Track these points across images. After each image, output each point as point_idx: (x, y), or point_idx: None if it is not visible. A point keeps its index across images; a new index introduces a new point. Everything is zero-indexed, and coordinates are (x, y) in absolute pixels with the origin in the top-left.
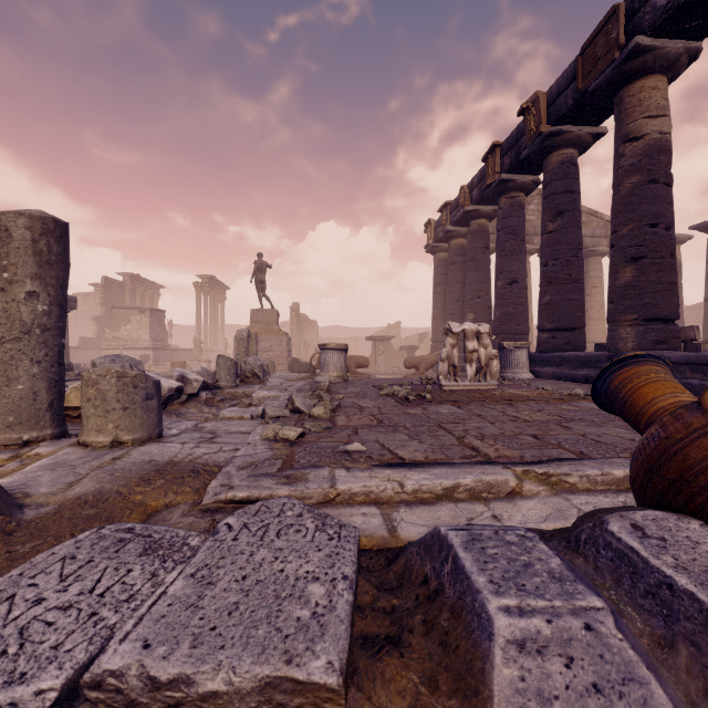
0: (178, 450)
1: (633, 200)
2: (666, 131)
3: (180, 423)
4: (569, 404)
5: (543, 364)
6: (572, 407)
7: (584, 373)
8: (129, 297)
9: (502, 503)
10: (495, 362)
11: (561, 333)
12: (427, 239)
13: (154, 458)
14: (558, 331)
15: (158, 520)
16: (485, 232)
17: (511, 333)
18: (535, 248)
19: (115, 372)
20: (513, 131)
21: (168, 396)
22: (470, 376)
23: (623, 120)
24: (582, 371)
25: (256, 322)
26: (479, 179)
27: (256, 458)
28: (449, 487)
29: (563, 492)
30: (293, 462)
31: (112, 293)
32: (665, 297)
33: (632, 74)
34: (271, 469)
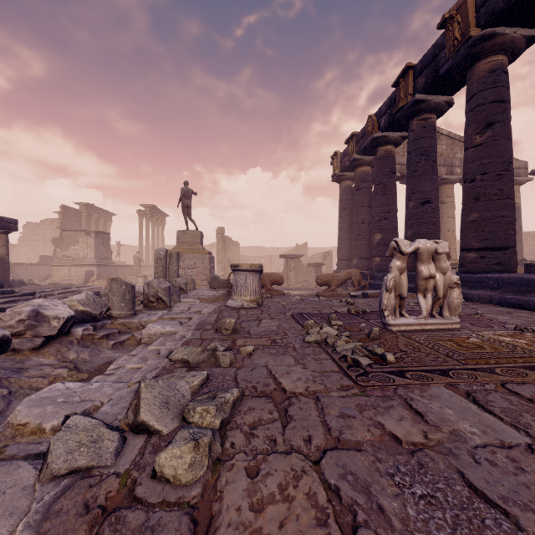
0: None
1: None
2: None
3: None
4: None
5: (471, 285)
6: None
7: None
8: (85, 222)
9: None
10: (455, 291)
11: (491, 252)
12: (333, 169)
13: None
14: (487, 250)
15: None
16: (391, 158)
17: None
18: None
19: None
20: (430, 48)
21: None
22: (425, 311)
23: None
24: None
25: (181, 242)
26: (388, 106)
27: None
28: None
29: None
30: None
31: (69, 219)
32: None
33: None
34: None
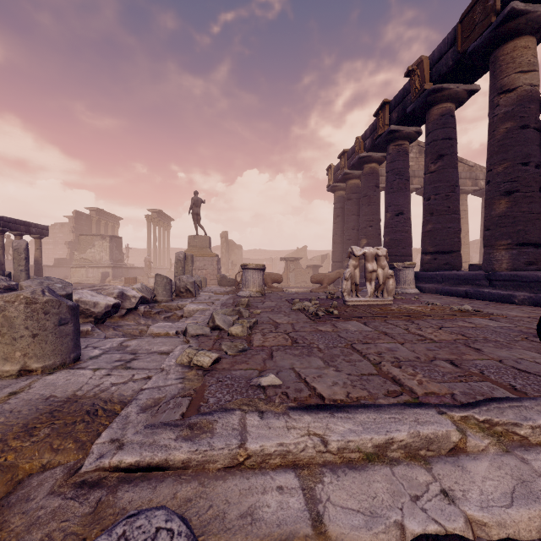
0: (86, 380)
1: (507, 143)
2: (536, 83)
3: (108, 340)
4: (463, 320)
5: (426, 281)
6: (468, 324)
7: (464, 289)
8: (95, 226)
9: (447, 467)
10: (391, 280)
11: (441, 255)
12: (328, 180)
13: (54, 393)
14: (438, 253)
15: (20, 498)
16: (375, 174)
17: (398, 255)
18: (414, 187)
19: (24, 298)
20: (400, 90)
21: (105, 312)
22: (370, 293)
23: (498, 75)
24: (461, 287)
25: (192, 246)
26: (371, 131)
27: (163, 393)
28: (381, 443)
29: (515, 448)
30: (201, 403)
31: (81, 223)
32: (535, 224)
33: (506, 36)
34: (174, 414)
